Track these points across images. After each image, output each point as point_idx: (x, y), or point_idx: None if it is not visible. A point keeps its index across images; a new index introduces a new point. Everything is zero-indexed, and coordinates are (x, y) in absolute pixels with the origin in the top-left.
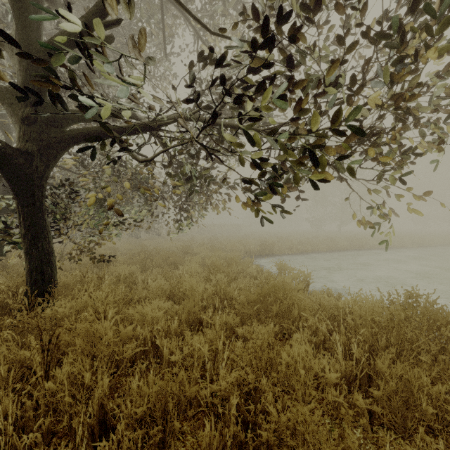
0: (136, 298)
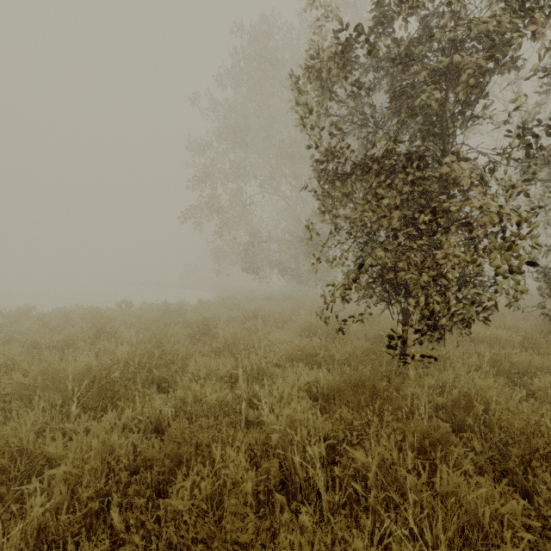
0: None
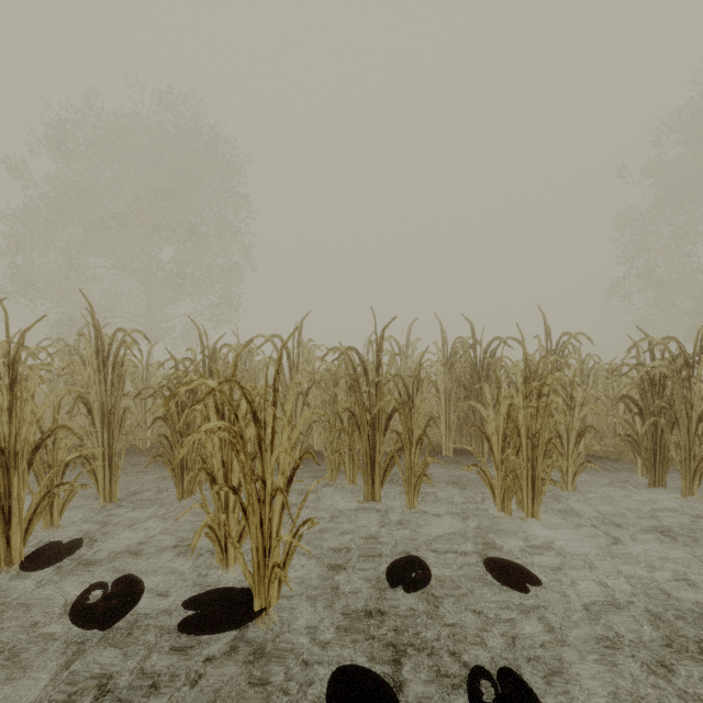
0: None
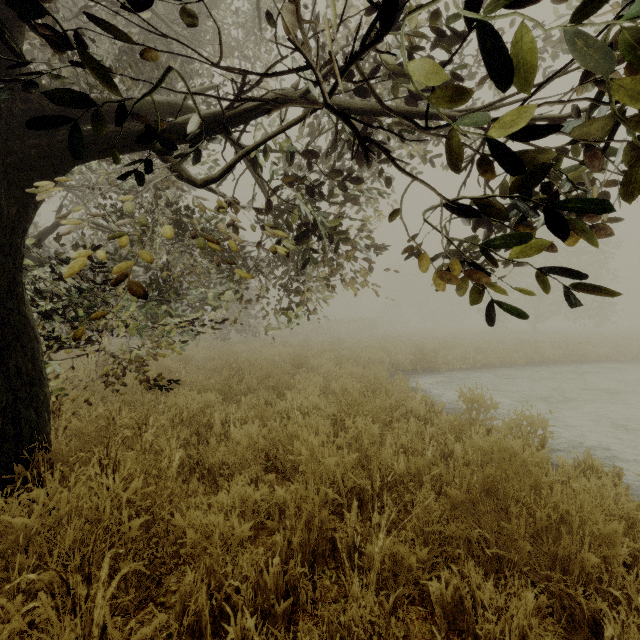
0: (206, 462)
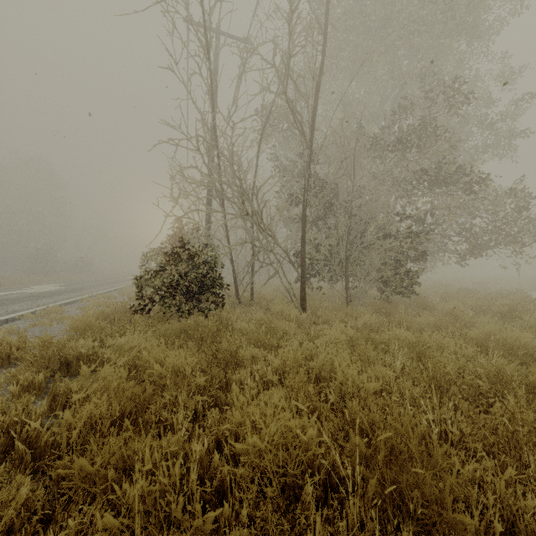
0: None
